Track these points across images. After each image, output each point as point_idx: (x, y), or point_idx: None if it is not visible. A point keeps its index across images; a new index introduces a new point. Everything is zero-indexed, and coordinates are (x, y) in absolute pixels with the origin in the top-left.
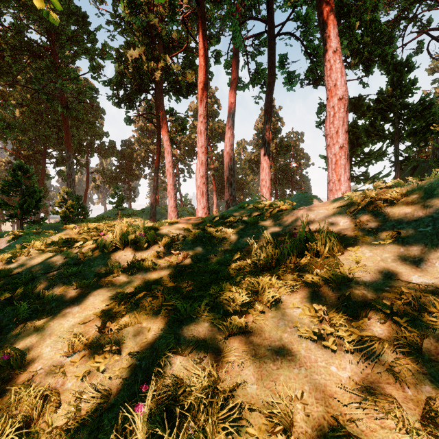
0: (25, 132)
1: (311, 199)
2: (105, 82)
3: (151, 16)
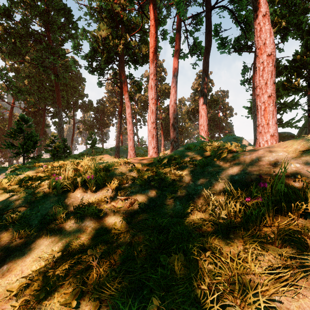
0: (31, 95)
1: (238, 140)
2: (83, 56)
3: (115, 6)
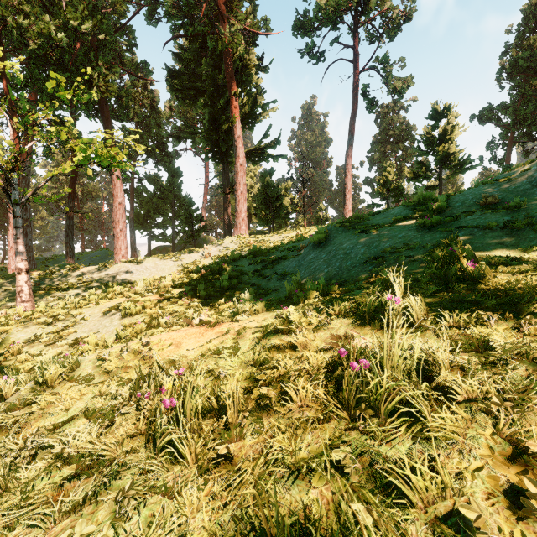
0: None
1: (110, 255)
2: None
3: None
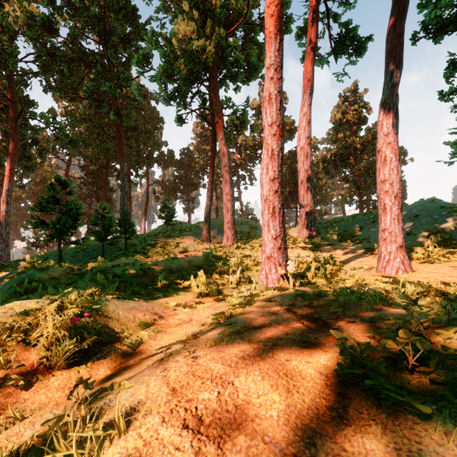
0: (88, 147)
1: (455, 212)
2: (152, 77)
3: None
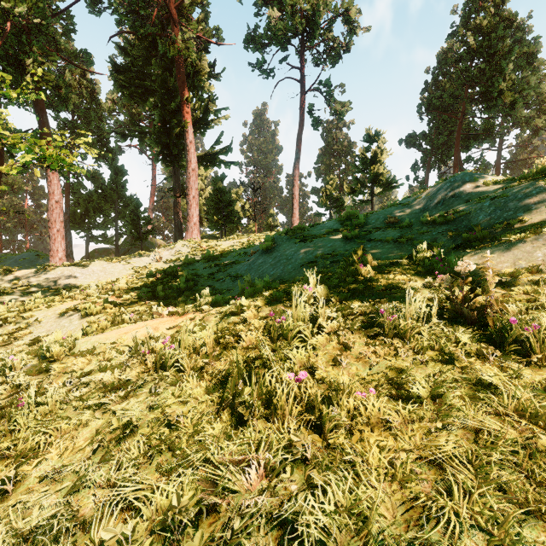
0: None
1: (42, 258)
2: None
3: None
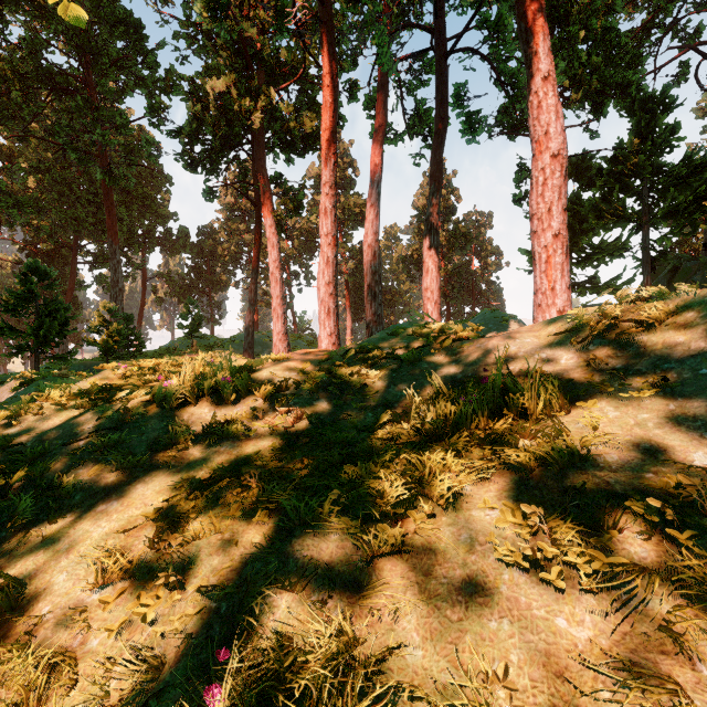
0: (43, 214)
1: (505, 321)
2: (171, 132)
3: (245, 24)
